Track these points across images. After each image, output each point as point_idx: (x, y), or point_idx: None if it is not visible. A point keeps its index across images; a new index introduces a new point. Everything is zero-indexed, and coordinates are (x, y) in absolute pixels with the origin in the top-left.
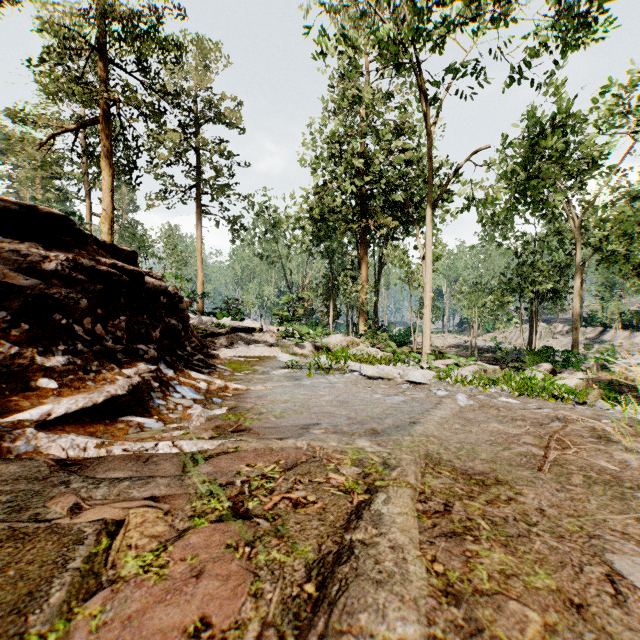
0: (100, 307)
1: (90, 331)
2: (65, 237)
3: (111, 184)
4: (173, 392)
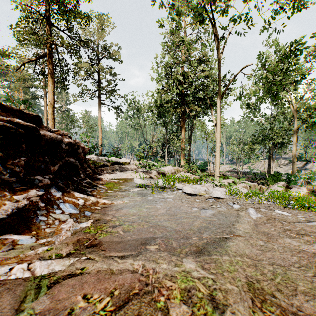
0: (2, 151)
1: None
2: None
3: (53, 88)
4: (56, 209)
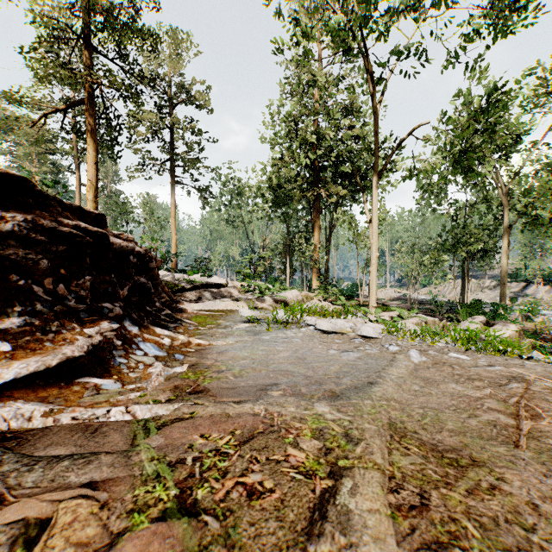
0: (64, 267)
1: (51, 291)
2: (26, 198)
3: (95, 158)
4: (136, 349)
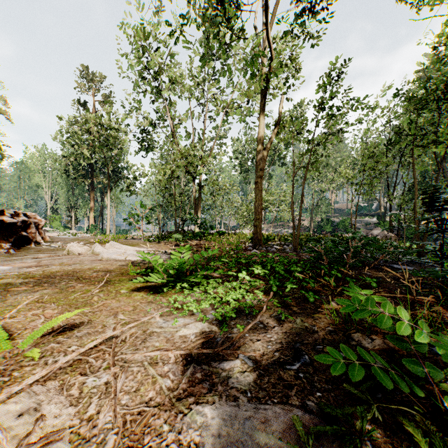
0: None
1: None
2: None
3: None
4: None
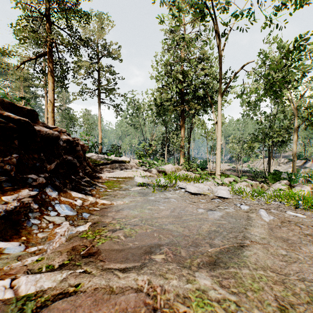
0: None
1: None
2: None
3: (53, 87)
4: (50, 211)
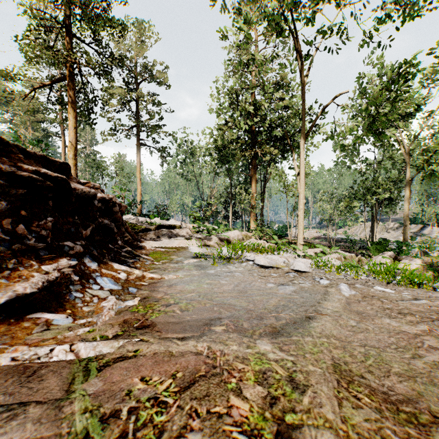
0: (25, 209)
1: (11, 231)
2: None
3: (75, 123)
4: (92, 284)
